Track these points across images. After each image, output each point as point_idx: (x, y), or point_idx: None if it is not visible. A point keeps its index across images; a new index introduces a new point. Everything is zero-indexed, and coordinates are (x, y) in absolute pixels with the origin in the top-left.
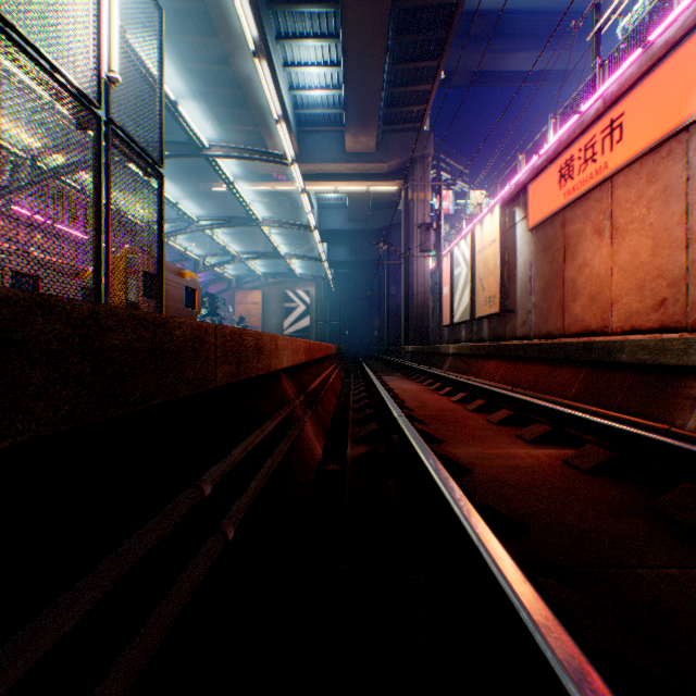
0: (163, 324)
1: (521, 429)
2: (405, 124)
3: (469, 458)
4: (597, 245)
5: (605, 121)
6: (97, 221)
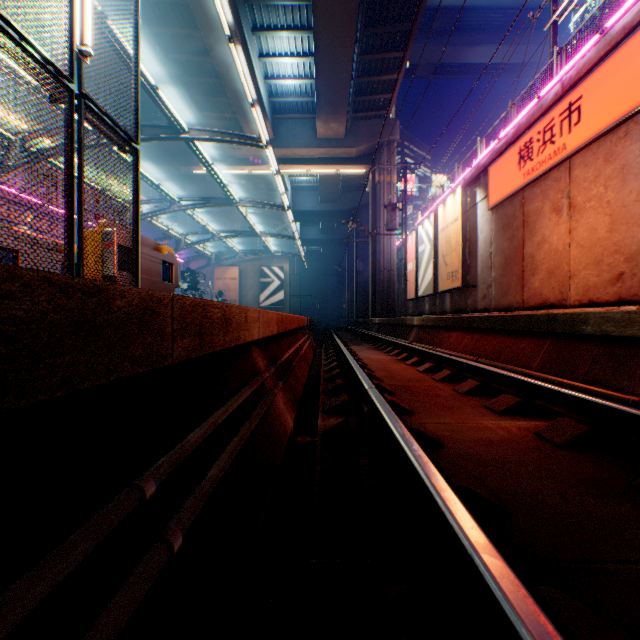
0: (97, 292)
1: (488, 399)
2: (372, 112)
3: (440, 430)
4: (555, 222)
5: (563, 104)
6: (69, 193)
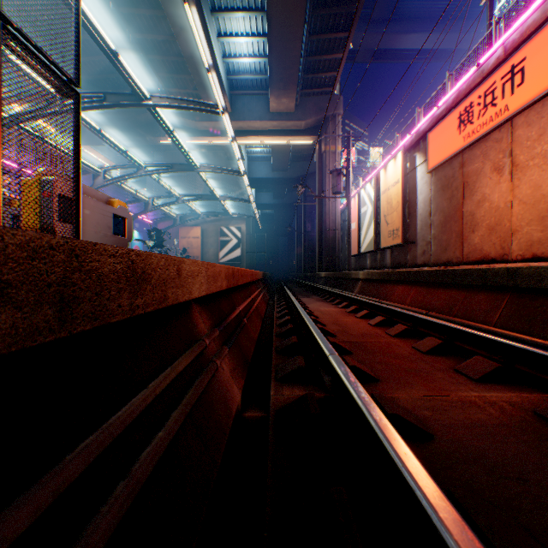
0: None
1: (455, 360)
2: (319, 88)
3: (418, 408)
4: (497, 181)
5: (505, 67)
6: None
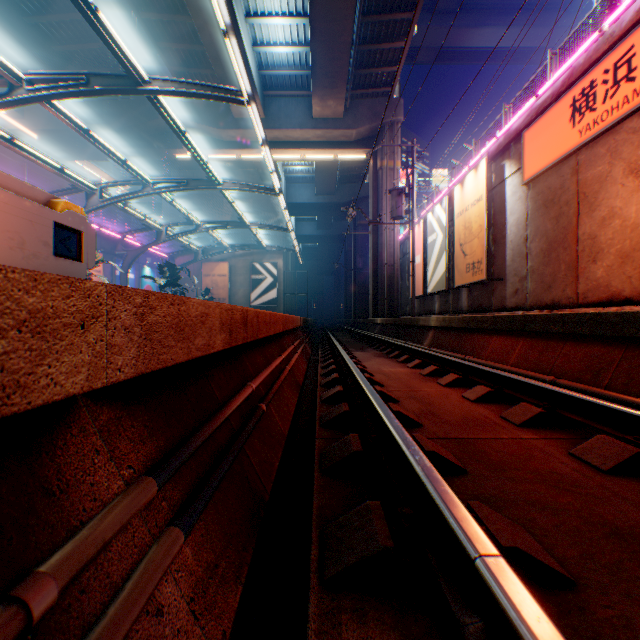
0: None
1: None
2: (374, 88)
3: None
4: (634, 188)
5: None
6: None
